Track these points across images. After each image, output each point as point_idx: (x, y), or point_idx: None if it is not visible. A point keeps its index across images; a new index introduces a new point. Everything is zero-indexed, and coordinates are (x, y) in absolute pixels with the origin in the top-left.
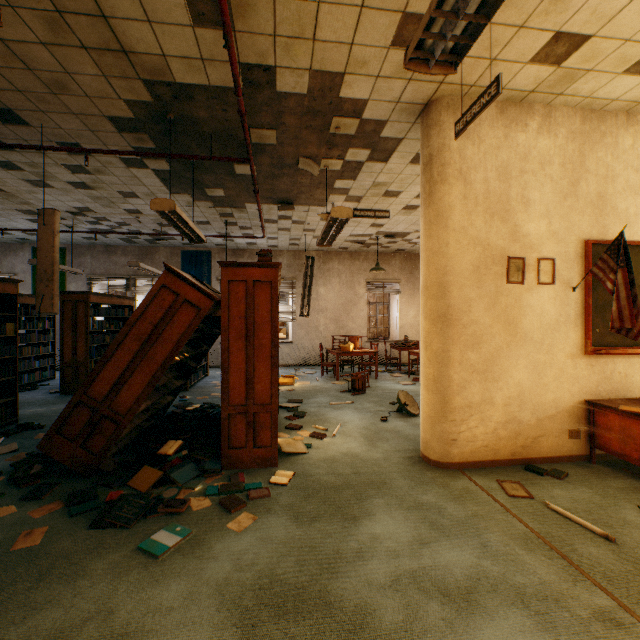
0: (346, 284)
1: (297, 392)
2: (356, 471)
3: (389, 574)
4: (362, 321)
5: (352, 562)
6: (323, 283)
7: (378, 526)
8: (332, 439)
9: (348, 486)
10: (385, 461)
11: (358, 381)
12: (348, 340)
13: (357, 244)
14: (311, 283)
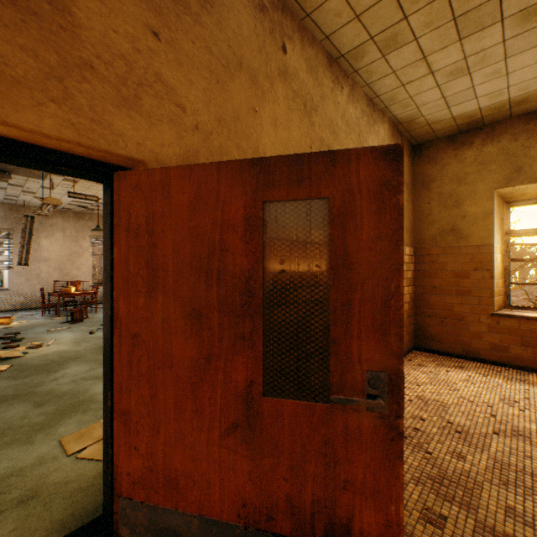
0: (71, 238)
1: (15, 328)
2: (62, 356)
3: (71, 380)
4: (87, 269)
5: (51, 382)
6: (46, 236)
7: (70, 370)
8: (47, 347)
9: (55, 362)
10: (85, 349)
11: (77, 313)
12: (71, 284)
13: (81, 207)
14: (31, 238)
